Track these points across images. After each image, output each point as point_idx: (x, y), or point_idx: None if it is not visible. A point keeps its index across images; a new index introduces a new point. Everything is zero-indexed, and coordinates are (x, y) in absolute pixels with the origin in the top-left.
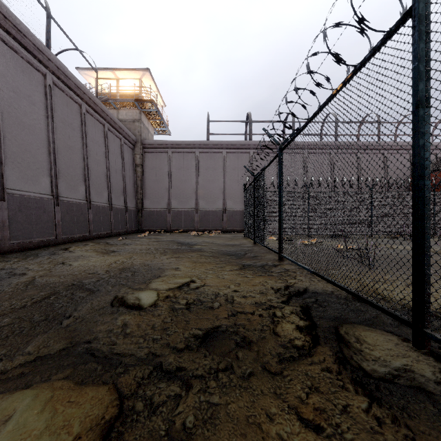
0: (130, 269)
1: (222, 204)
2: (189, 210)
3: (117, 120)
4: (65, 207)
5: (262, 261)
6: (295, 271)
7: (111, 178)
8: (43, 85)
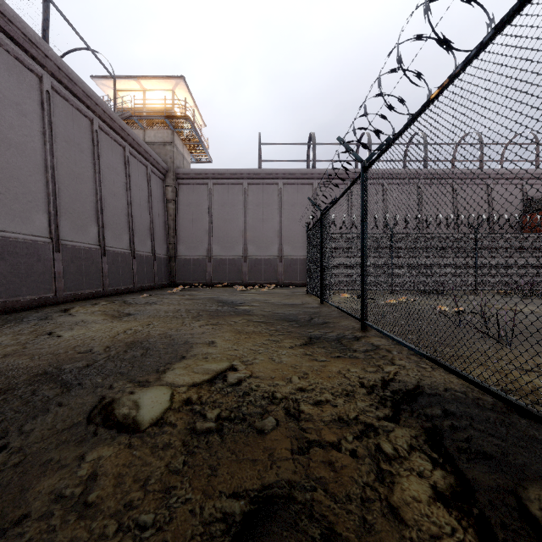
0: (142, 345)
1: (277, 251)
2: (235, 258)
3: (142, 141)
4: (68, 254)
5: (337, 331)
6: (390, 349)
7: (134, 217)
8: (38, 90)
